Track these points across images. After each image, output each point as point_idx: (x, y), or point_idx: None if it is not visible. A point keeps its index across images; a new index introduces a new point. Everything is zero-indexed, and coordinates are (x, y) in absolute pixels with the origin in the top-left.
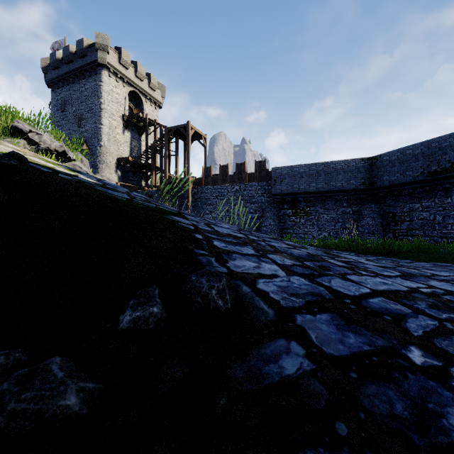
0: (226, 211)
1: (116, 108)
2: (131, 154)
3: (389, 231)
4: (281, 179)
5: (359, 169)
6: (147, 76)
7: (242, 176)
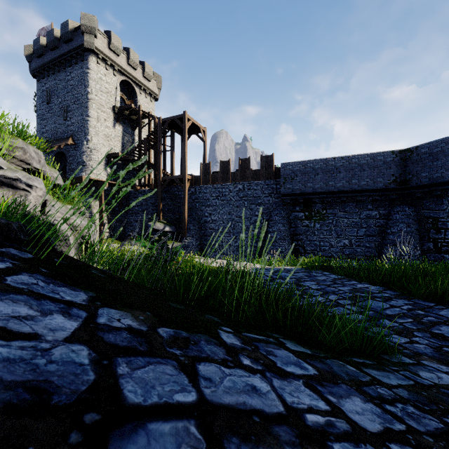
0: (228, 214)
1: (106, 99)
2: (123, 150)
3: (429, 240)
4: (292, 176)
5: (388, 165)
6: (141, 65)
7: (246, 173)
